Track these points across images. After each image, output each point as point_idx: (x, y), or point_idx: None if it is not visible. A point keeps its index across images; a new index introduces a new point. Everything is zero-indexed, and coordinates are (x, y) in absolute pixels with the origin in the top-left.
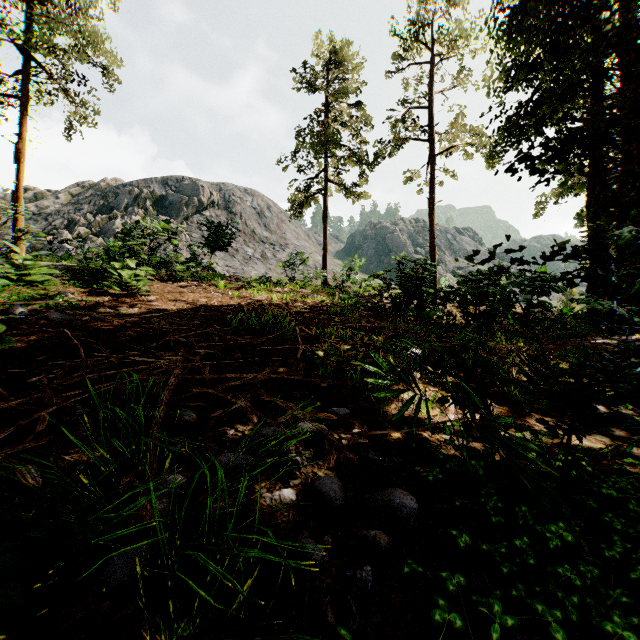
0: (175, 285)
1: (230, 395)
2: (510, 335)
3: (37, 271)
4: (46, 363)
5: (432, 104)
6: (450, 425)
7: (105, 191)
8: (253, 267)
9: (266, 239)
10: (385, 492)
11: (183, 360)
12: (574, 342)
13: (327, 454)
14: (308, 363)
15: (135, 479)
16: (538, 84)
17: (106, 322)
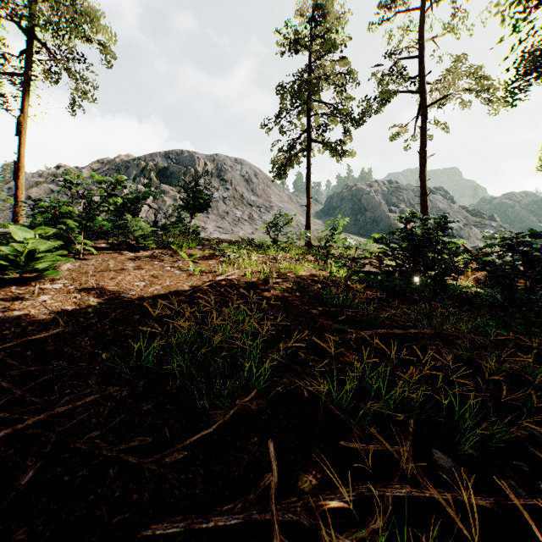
0: (127, 256)
1: None
2: None
3: None
4: None
5: (423, 52)
6: None
7: (118, 165)
8: (241, 228)
9: (253, 202)
10: None
11: None
12: None
13: None
14: None
15: None
16: None
17: None
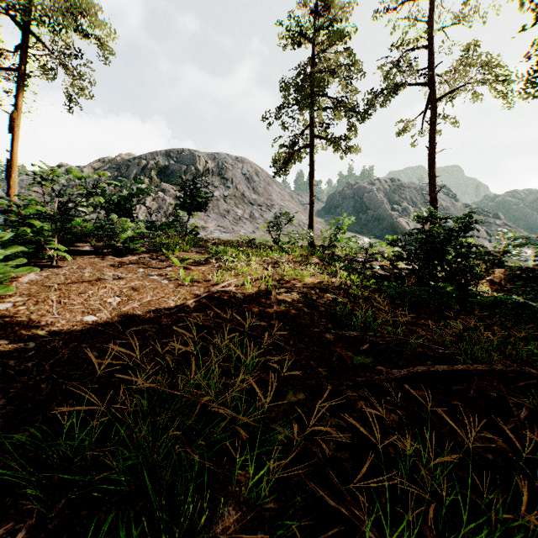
0: (110, 262)
1: None
2: None
3: None
4: None
5: (432, 43)
6: None
7: (119, 164)
8: (242, 226)
9: (254, 201)
10: None
11: None
12: None
13: None
14: None
15: None
16: None
17: None
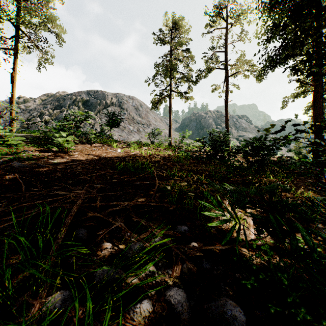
0: (90, 146)
1: (111, 218)
2: (274, 173)
3: (13, 138)
4: (0, 195)
5: (227, 49)
6: (255, 240)
7: (58, 98)
8: (133, 136)
9: (139, 122)
10: (219, 303)
11: (85, 192)
12: (311, 177)
13: (174, 265)
14: (161, 192)
15: (29, 298)
16: (286, 36)
17: (46, 168)
